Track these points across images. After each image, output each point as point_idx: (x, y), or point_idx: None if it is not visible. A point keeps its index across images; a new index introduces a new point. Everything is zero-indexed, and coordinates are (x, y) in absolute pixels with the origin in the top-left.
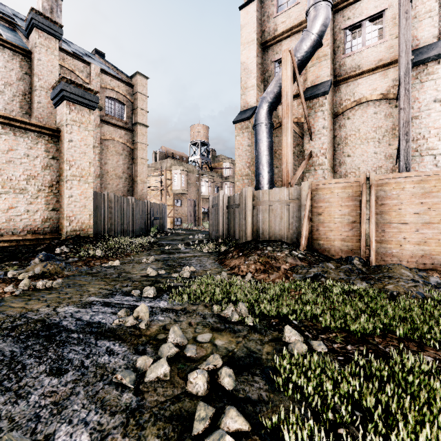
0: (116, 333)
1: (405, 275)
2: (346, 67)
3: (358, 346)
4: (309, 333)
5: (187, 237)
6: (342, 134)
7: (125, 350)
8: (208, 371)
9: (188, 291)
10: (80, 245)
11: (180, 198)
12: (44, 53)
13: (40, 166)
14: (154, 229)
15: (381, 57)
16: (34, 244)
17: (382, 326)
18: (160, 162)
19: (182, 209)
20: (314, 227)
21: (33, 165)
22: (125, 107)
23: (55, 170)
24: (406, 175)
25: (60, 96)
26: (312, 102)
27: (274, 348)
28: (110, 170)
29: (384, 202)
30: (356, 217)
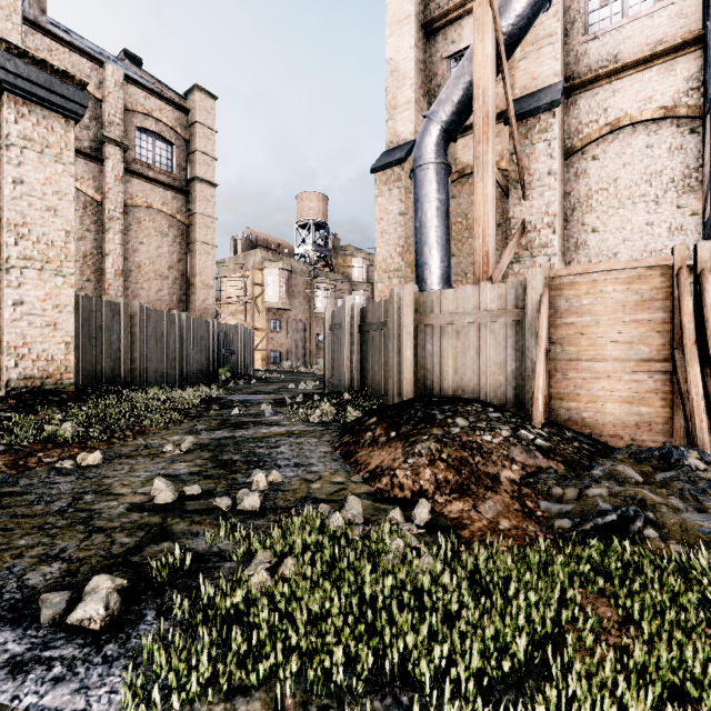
0: None
1: None
2: (590, 61)
3: None
4: None
5: (285, 386)
6: (582, 190)
7: None
8: None
9: (228, 606)
10: (32, 411)
11: (279, 318)
12: None
13: None
14: (223, 372)
15: (661, 36)
16: None
17: None
18: (244, 256)
19: (281, 337)
20: (556, 371)
21: None
22: (173, 148)
23: None
24: None
25: None
26: (526, 124)
27: None
28: (144, 263)
29: None
30: (661, 348)
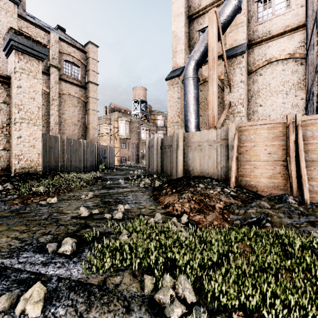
0: None
1: None
2: (259, 33)
3: None
4: None
5: (129, 172)
6: (255, 88)
7: None
8: None
9: (114, 246)
10: (26, 182)
11: (125, 142)
12: (3, 15)
13: None
14: (101, 166)
15: (288, 23)
16: None
17: None
18: (110, 115)
19: (126, 150)
20: (240, 165)
21: None
22: (79, 69)
23: (5, 113)
24: None
25: (9, 46)
26: (231, 60)
27: None
28: (67, 119)
29: (310, 142)
30: (282, 156)
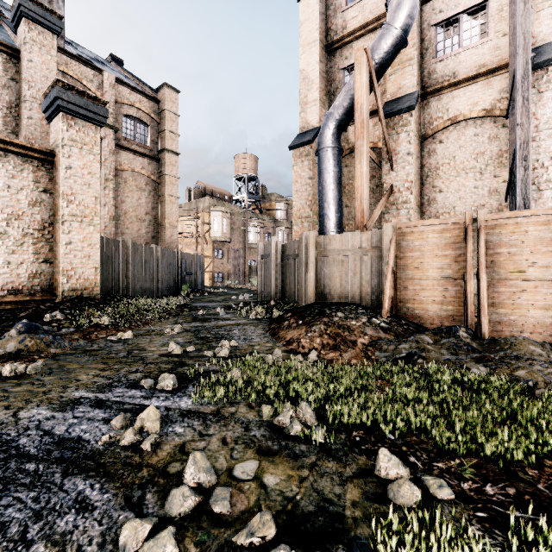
0: (100, 462)
1: (536, 354)
2: (438, 76)
3: (504, 486)
4: (417, 458)
5: (229, 297)
6: (432, 163)
7: (107, 499)
8: (250, 551)
9: (224, 381)
10: (81, 310)
11: (222, 248)
12: (37, 52)
13: (26, 201)
14: (185, 288)
15: (483, 61)
16: (17, 308)
17: (533, 445)
18: (196, 202)
19: (223, 262)
20: (400, 285)
21: (16, 199)
22: (148, 128)
23: (48, 207)
24: (529, 213)
25: (55, 107)
26: (393, 120)
27: (364, 492)
28: (129, 210)
29: (497, 251)
30: (458, 271)
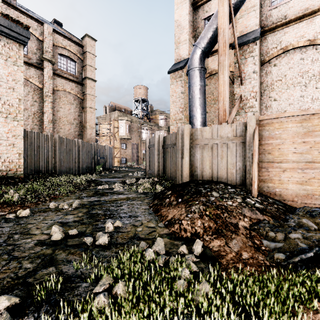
0: None
1: None
2: (273, 18)
3: None
4: None
5: (128, 174)
6: (269, 80)
7: None
8: None
9: None
10: None
11: (125, 142)
12: None
13: None
14: (98, 168)
15: (308, 6)
16: None
17: None
18: (110, 114)
19: (126, 151)
20: (262, 167)
21: None
22: (76, 64)
23: None
24: None
25: None
26: (242, 49)
27: None
28: (62, 117)
29: None
30: (318, 156)
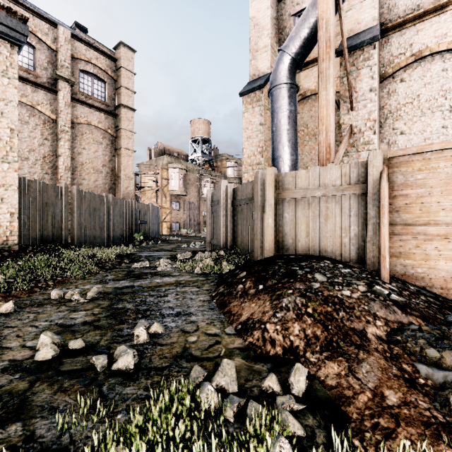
0: None
1: None
2: (399, 10)
3: None
4: None
5: (180, 246)
6: (392, 104)
7: None
8: None
9: None
10: None
11: (179, 200)
12: None
13: None
14: (138, 236)
15: None
16: None
17: None
18: (156, 160)
19: (180, 213)
20: (393, 234)
21: None
22: (105, 85)
23: None
24: None
25: None
26: (353, 55)
27: None
28: (86, 162)
29: None
30: None
